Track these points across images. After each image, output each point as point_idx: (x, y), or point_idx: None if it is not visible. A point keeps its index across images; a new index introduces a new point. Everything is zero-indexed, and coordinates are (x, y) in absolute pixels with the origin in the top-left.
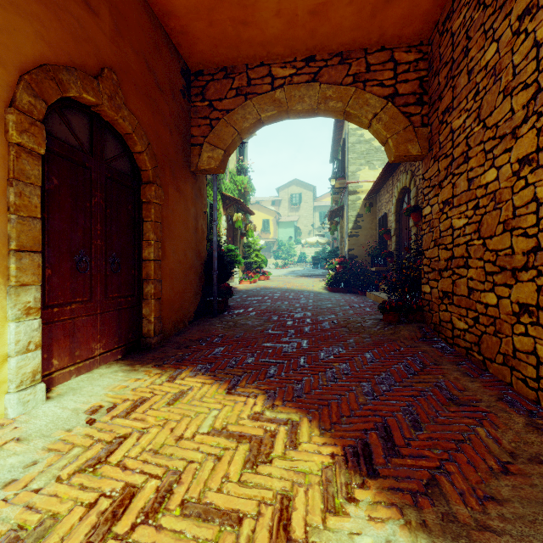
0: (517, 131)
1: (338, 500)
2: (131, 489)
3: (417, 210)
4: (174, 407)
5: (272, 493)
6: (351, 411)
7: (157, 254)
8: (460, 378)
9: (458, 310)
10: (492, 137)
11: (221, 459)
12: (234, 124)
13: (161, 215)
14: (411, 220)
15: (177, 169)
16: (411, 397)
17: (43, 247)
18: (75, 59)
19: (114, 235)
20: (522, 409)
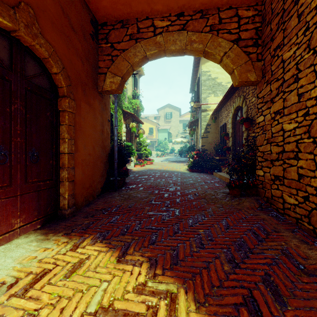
0: None
1: None
2: None
3: (248, 120)
4: (70, 280)
5: None
6: (220, 281)
7: (70, 149)
8: (299, 246)
9: (288, 189)
10: None
11: None
12: (128, 59)
13: (74, 120)
14: (243, 127)
15: (88, 89)
16: (266, 265)
17: None
18: None
19: (33, 134)
20: None
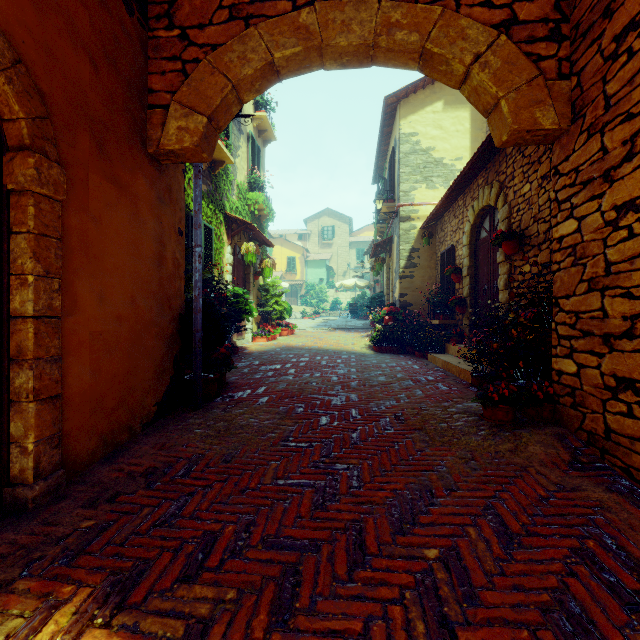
0: None
1: None
2: None
3: (512, 237)
4: None
5: None
6: None
7: (46, 305)
8: None
9: None
10: None
11: None
12: (225, 69)
13: (64, 223)
14: (499, 252)
15: (113, 141)
16: None
17: None
18: None
19: None
20: None
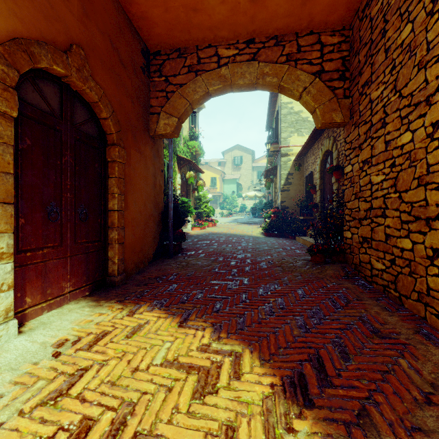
0: (431, 99)
1: (278, 430)
2: (87, 422)
3: (338, 169)
4: (132, 340)
5: (218, 424)
6: (287, 343)
7: (120, 206)
8: (380, 313)
9: (376, 253)
10: (407, 105)
11: (171, 390)
12: (186, 96)
13: (124, 172)
14: (333, 177)
15: (138, 133)
16: (338, 330)
17: (17, 199)
18: (46, 35)
19: (82, 189)
20: (437, 341)
